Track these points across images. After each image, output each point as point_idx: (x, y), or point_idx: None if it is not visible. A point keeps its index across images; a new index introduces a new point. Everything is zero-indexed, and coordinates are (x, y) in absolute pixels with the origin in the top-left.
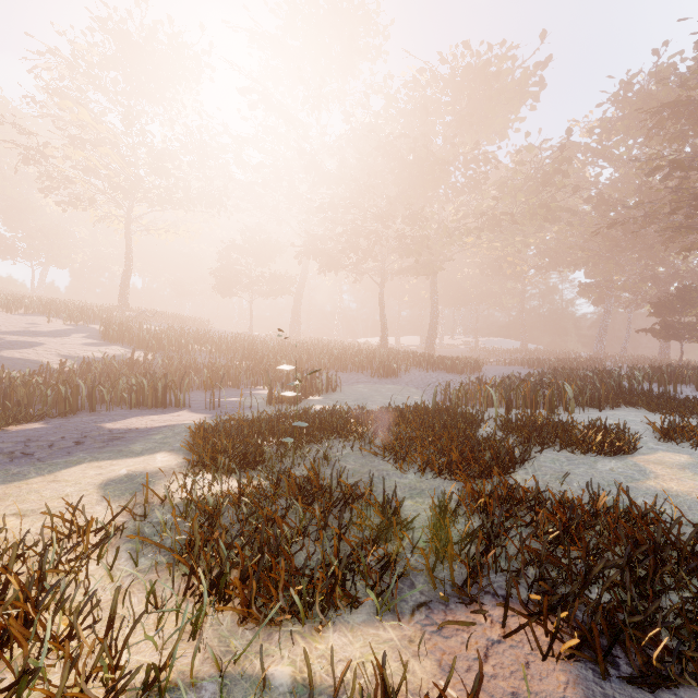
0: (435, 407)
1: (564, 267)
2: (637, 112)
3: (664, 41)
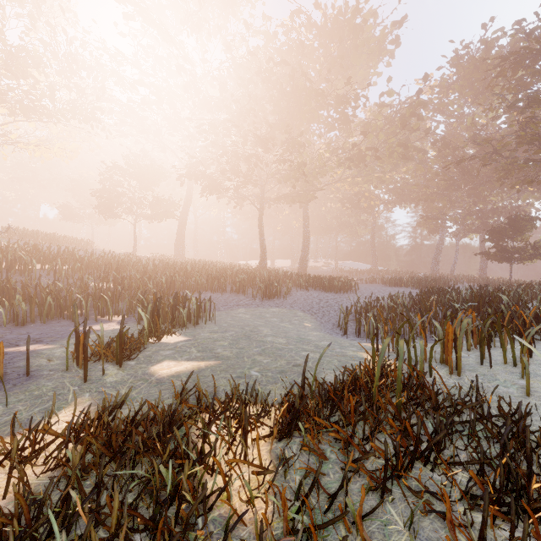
0: (382, 370)
1: (407, 203)
2: (469, 76)
3: (491, 17)
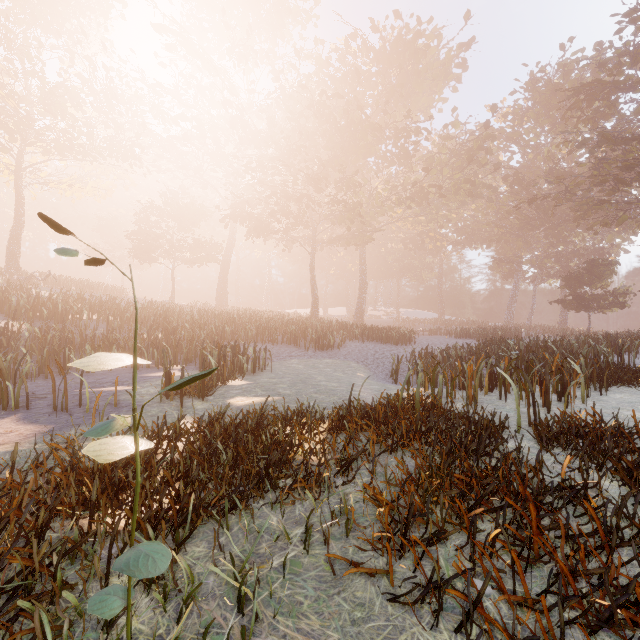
0: (412, 399)
1: (478, 244)
2: (545, 102)
3: (570, 37)
